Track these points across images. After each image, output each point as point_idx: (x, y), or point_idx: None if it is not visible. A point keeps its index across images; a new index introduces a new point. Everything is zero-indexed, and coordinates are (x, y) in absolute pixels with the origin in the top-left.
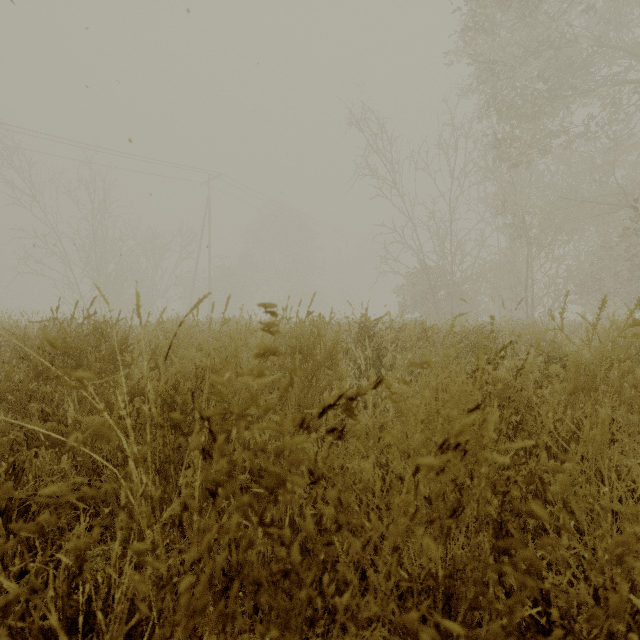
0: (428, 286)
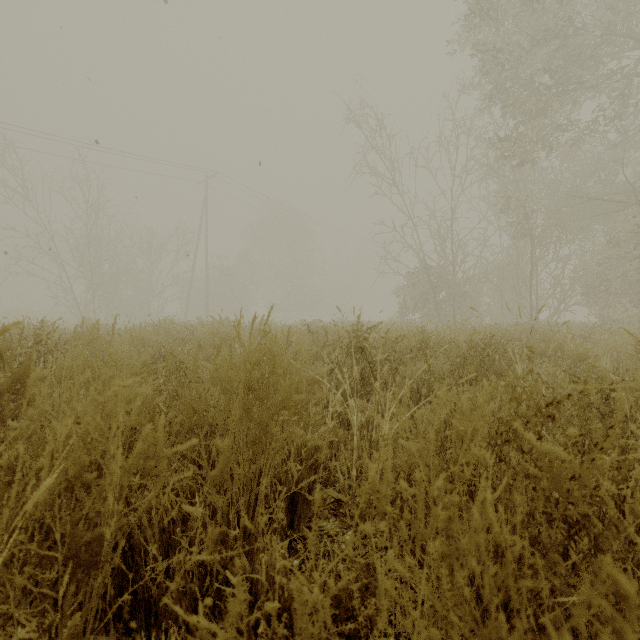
0: (429, 287)
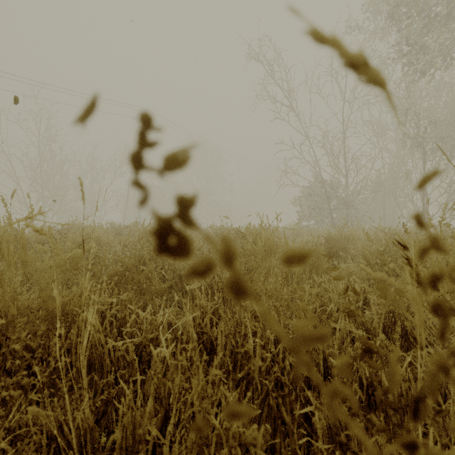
0: (324, 196)
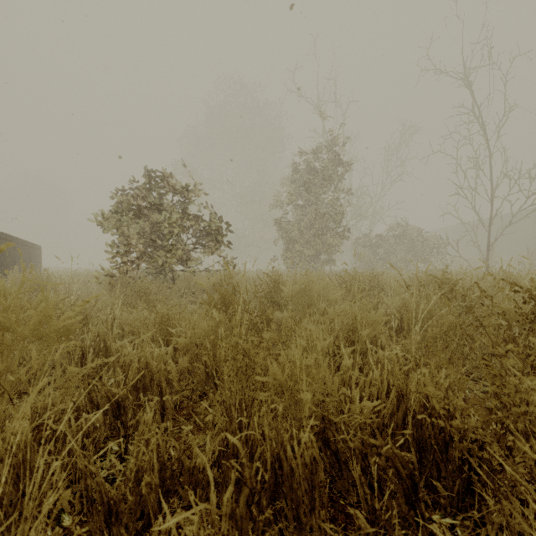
0: None
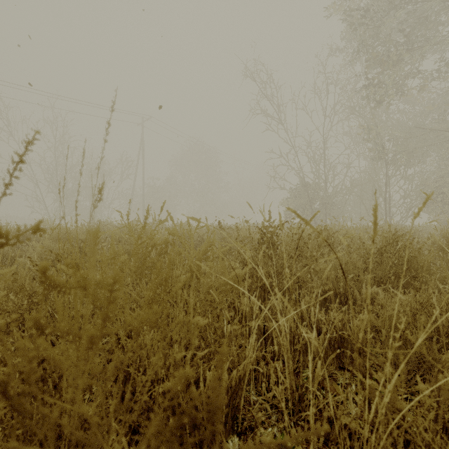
0: (307, 198)
